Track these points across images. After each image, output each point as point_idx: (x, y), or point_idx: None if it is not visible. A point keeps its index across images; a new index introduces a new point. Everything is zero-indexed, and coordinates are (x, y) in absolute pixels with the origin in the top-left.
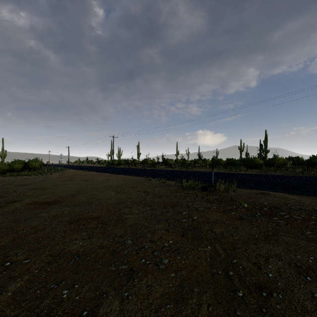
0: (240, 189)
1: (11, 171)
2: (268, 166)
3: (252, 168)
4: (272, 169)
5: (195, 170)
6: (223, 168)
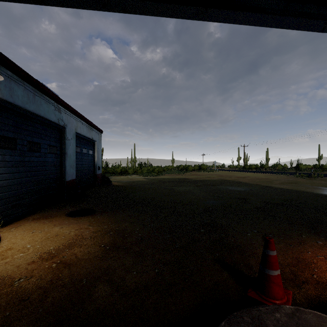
0: None
1: (194, 170)
2: None
3: None
4: None
5: (323, 173)
6: None
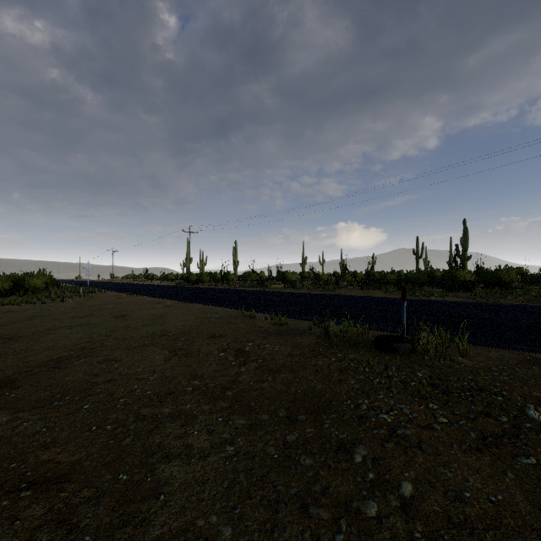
0: (472, 347)
1: None
2: (485, 286)
3: (455, 289)
4: (496, 291)
5: (341, 293)
6: (396, 290)
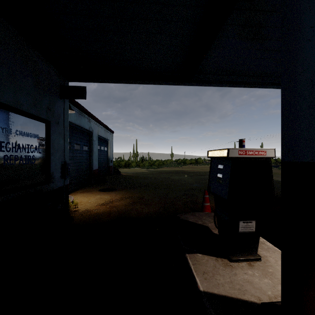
0: None
1: (190, 163)
2: None
3: None
4: None
5: None
6: None
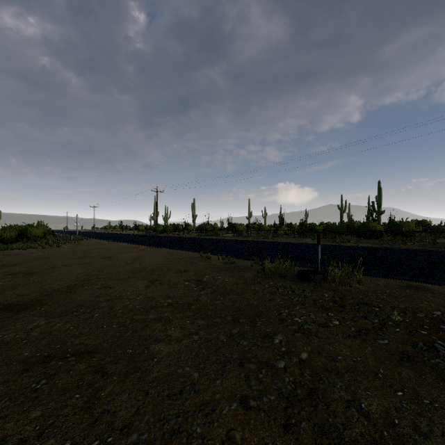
0: (368, 278)
1: None
2: (391, 235)
3: (367, 237)
4: (399, 239)
5: (278, 241)
6: (321, 238)
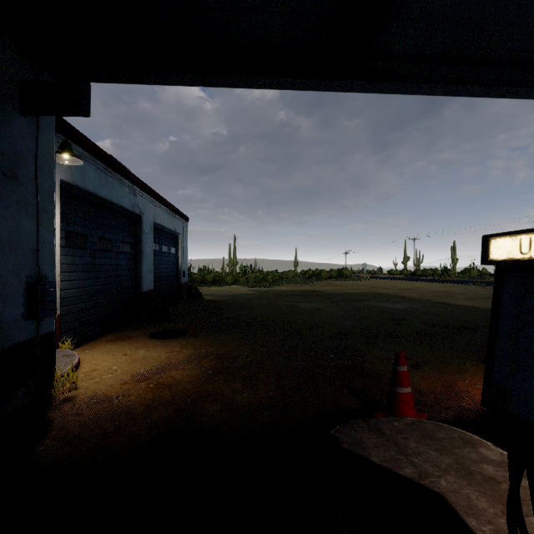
0: None
1: (329, 278)
2: None
3: None
4: None
5: None
6: None
